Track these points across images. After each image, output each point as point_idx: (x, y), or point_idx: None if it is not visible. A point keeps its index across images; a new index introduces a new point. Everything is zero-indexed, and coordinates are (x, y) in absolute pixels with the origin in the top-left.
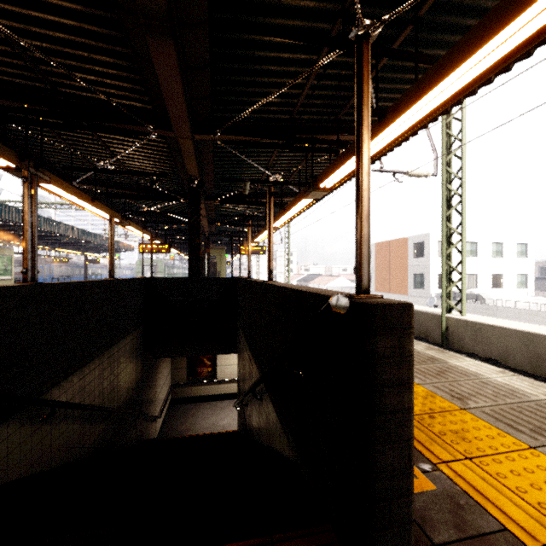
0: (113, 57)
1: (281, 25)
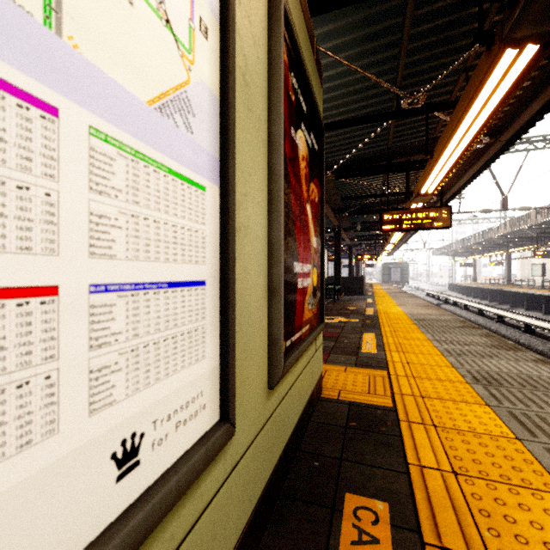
0: None
1: None
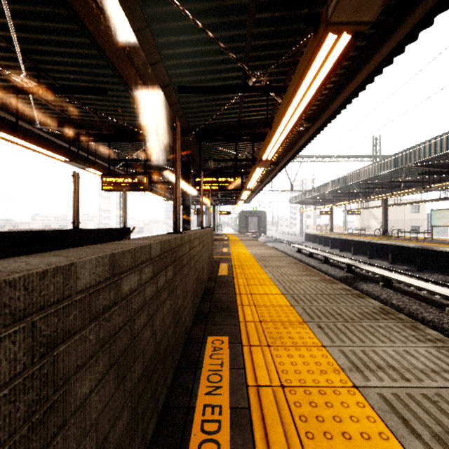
0: (167, 4)
1: (58, 52)
